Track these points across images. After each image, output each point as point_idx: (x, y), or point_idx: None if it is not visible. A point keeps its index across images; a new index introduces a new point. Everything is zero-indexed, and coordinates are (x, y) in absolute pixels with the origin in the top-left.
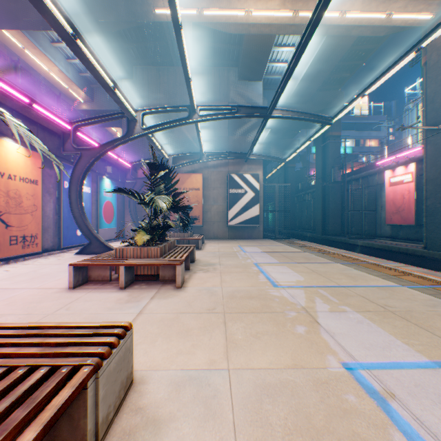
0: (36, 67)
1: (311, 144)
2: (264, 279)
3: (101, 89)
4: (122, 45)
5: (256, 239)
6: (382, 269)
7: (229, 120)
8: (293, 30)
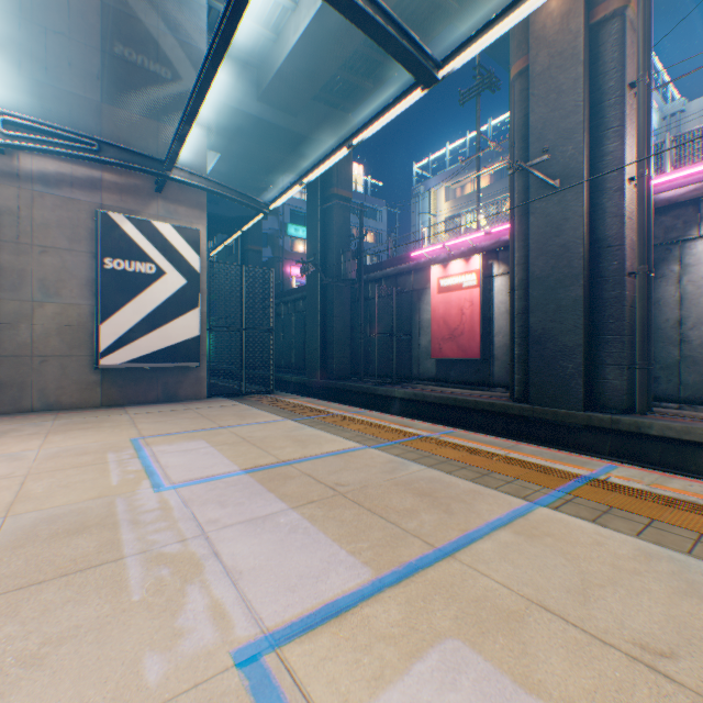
0: None
1: (288, 219)
2: None
3: None
4: None
5: (192, 401)
6: None
7: (106, 56)
8: None
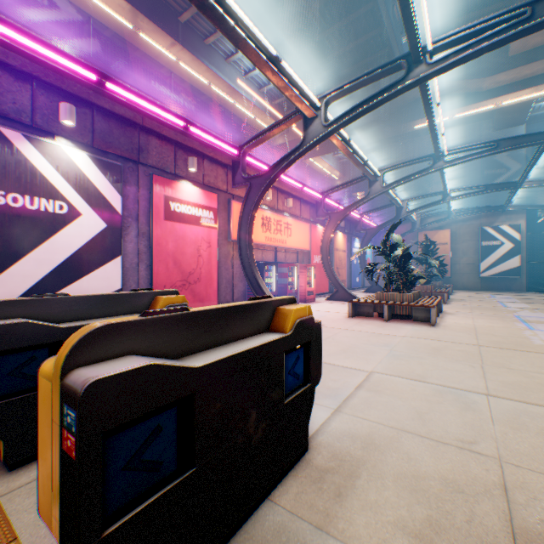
0: (315, 168)
1: None
2: (499, 305)
3: (350, 166)
4: None
5: (515, 291)
6: None
7: (480, 173)
8: None
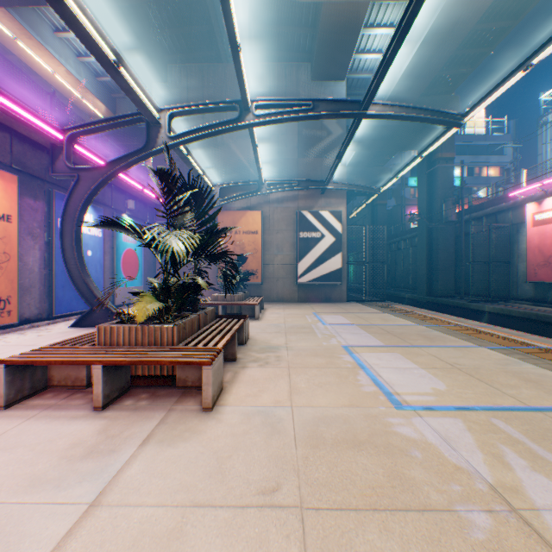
0: (36, 68)
1: (408, 174)
2: (371, 385)
3: (127, 100)
4: (151, 33)
5: (337, 302)
6: None
7: (299, 136)
8: None
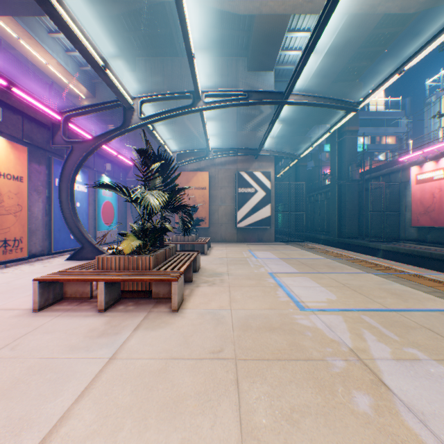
0: (34, 60)
1: (324, 142)
2: (285, 297)
3: (103, 84)
4: (123, 34)
5: (267, 242)
6: (430, 283)
7: (238, 113)
8: (310, 8)
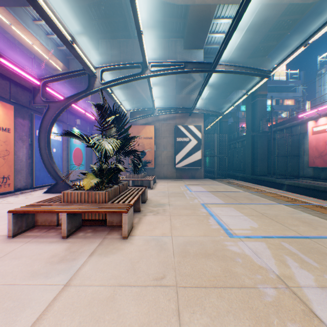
0: (22, 41)
1: (240, 103)
2: (216, 225)
3: (75, 60)
4: (90, 21)
5: (198, 179)
6: None
7: (176, 81)
8: None
